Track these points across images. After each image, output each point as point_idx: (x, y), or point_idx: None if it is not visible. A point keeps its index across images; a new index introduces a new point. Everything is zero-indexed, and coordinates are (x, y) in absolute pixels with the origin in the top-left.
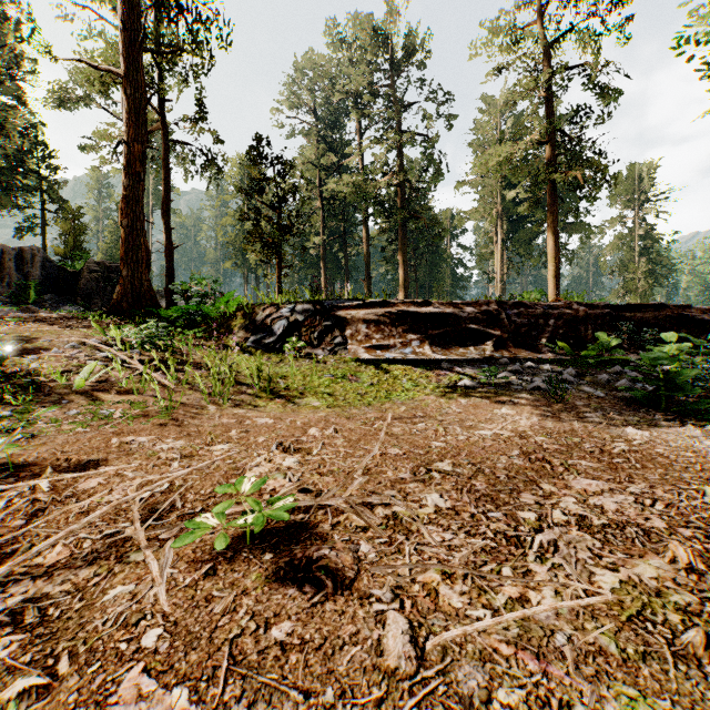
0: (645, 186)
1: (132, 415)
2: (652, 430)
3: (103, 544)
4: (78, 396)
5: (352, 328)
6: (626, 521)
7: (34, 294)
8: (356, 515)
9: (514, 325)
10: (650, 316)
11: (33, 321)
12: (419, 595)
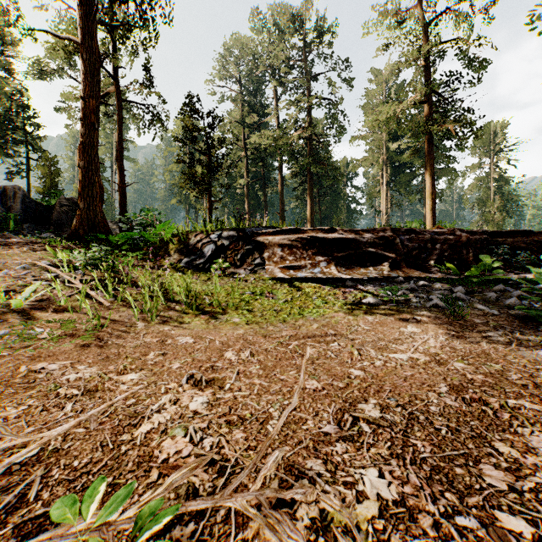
0: (498, 140)
1: (60, 335)
2: None
3: None
4: (15, 315)
5: (269, 251)
6: None
7: (14, 223)
8: (270, 530)
9: (406, 249)
10: (519, 241)
11: (2, 245)
12: None
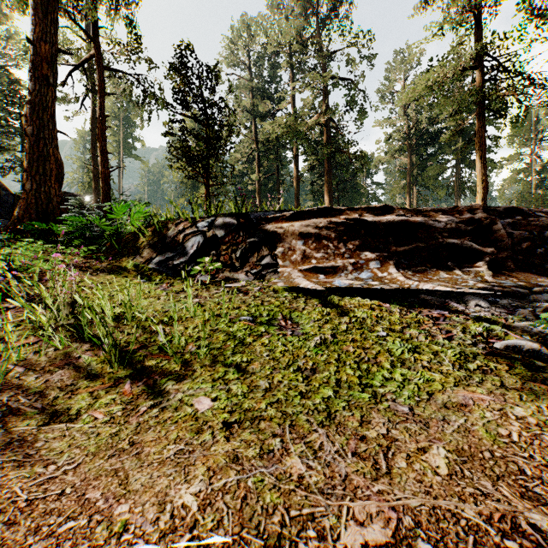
0: (541, 127)
1: None
2: None
3: None
4: None
5: (284, 246)
6: None
7: None
8: None
9: (510, 239)
10: None
11: None
12: None
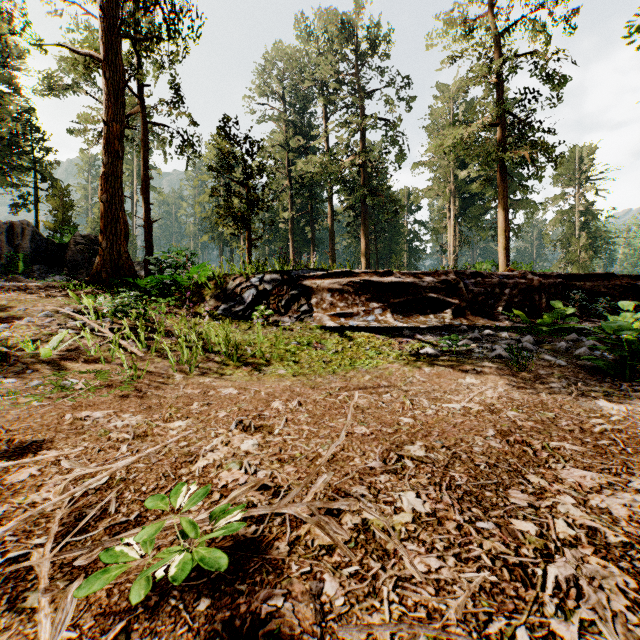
0: (585, 167)
1: (95, 385)
2: (623, 403)
3: (2, 574)
4: (44, 365)
5: (317, 297)
6: None
7: (23, 265)
8: (320, 528)
9: (471, 294)
10: (599, 285)
11: (16, 290)
12: None
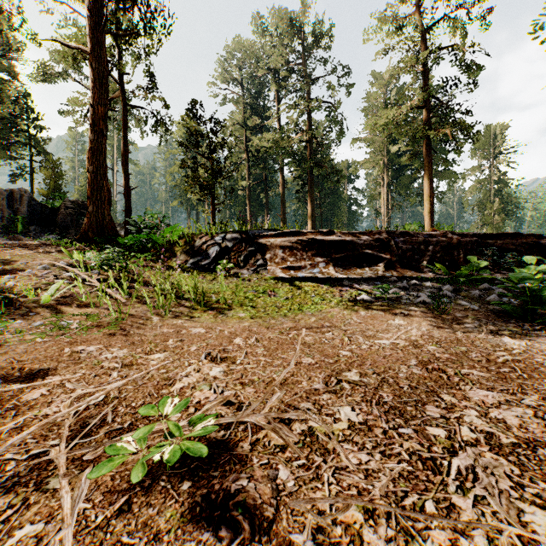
0: (498, 142)
1: (87, 326)
2: (524, 340)
3: (27, 466)
4: (44, 309)
5: (271, 253)
6: (532, 439)
7: (21, 226)
8: (275, 433)
9: (400, 250)
10: (509, 243)
11: (17, 247)
12: (342, 540)
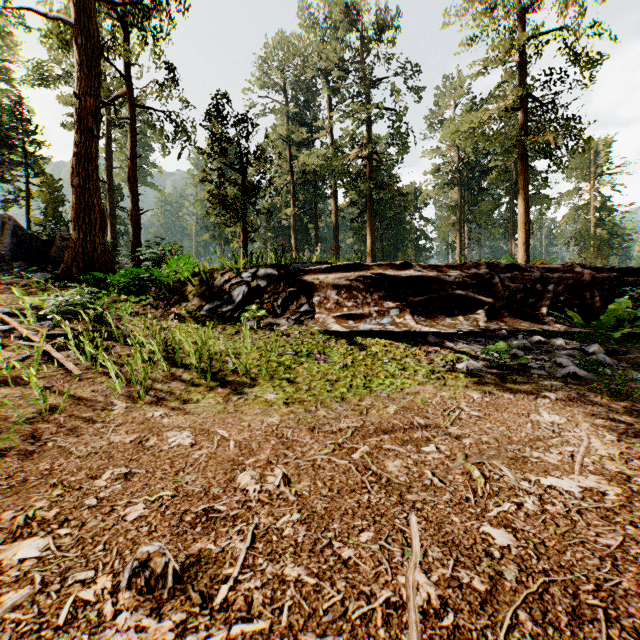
0: (600, 160)
1: None
2: None
3: None
4: None
5: (320, 295)
6: None
7: None
8: None
9: (508, 291)
10: None
11: None
12: None
